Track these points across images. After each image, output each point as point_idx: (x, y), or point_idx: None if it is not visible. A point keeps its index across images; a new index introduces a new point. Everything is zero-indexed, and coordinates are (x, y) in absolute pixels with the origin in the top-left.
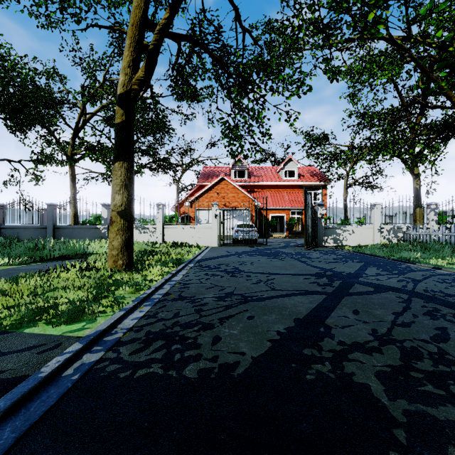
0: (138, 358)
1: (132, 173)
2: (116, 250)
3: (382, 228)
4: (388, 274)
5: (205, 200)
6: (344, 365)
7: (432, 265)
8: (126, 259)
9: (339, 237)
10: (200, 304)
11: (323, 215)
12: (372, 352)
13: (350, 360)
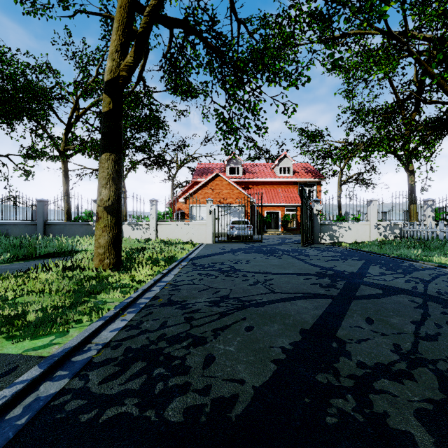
0: (109, 389)
1: (120, 165)
2: (103, 248)
3: (379, 225)
4: (393, 274)
5: (200, 197)
6: (372, 400)
7: (436, 263)
8: (114, 258)
9: (335, 233)
10: (192, 311)
11: (319, 211)
12: (403, 379)
13: (378, 391)
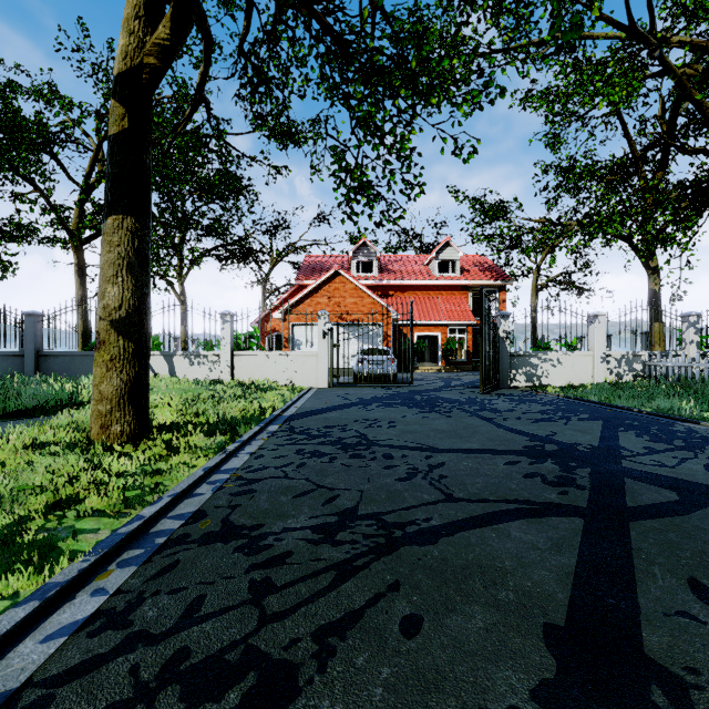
0: None
1: (145, 240)
2: (108, 403)
3: (608, 356)
4: (671, 450)
5: (308, 309)
6: None
7: None
8: (131, 422)
9: (536, 370)
10: (271, 559)
11: (508, 333)
12: None
13: None
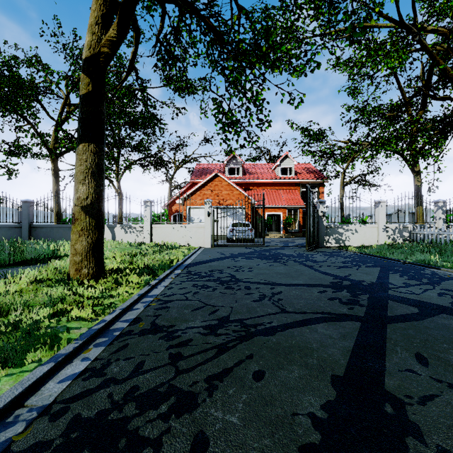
0: None
1: (102, 158)
2: (80, 256)
3: (387, 227)
4: (419, 284)
5: (198, 198)
6: None
7: None
8: (93, 267)
9: (341, 236)
10: (180, 343)
11: (324, 213)
12: None
13: None
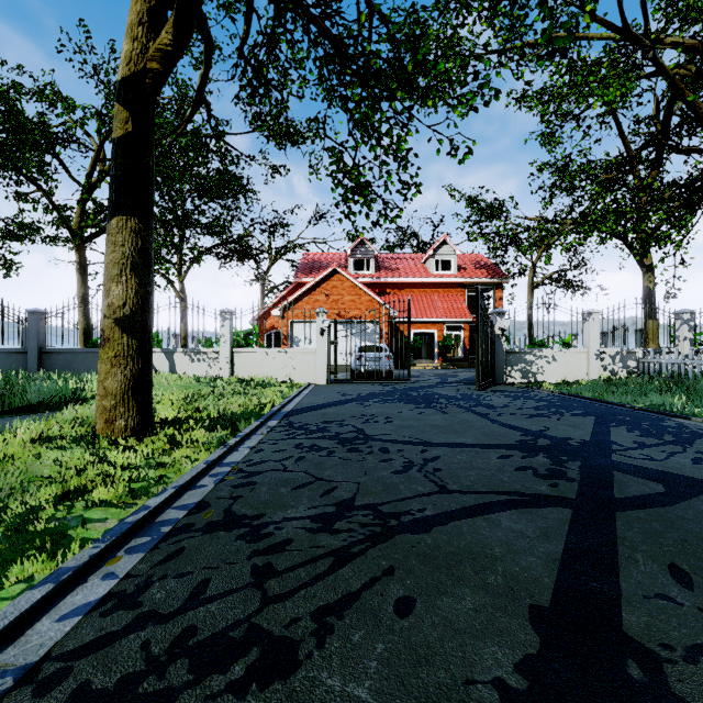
0: None
1: (148, 240)
2: (113, 398)
3: (603, 353)
4: (661, 444)
5: (306, 307)
6: None
7: None
8: (134, 417)
9: (531, 367)
10: (271, 546)
11: (504, 330)
12: None
13: None
